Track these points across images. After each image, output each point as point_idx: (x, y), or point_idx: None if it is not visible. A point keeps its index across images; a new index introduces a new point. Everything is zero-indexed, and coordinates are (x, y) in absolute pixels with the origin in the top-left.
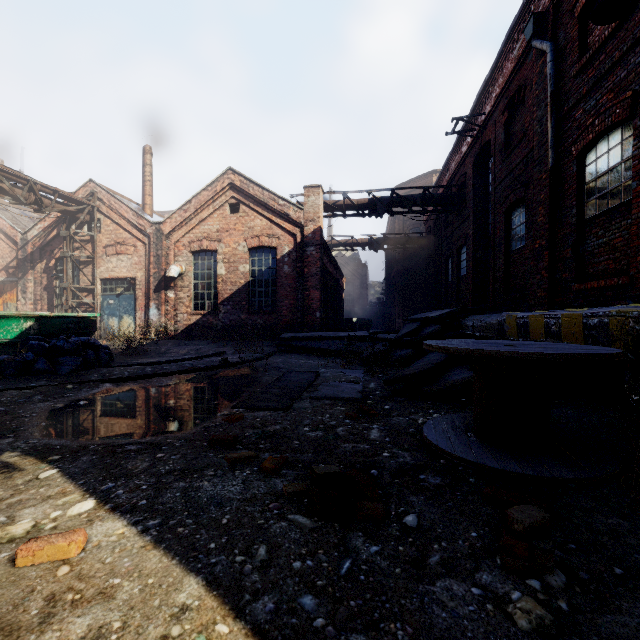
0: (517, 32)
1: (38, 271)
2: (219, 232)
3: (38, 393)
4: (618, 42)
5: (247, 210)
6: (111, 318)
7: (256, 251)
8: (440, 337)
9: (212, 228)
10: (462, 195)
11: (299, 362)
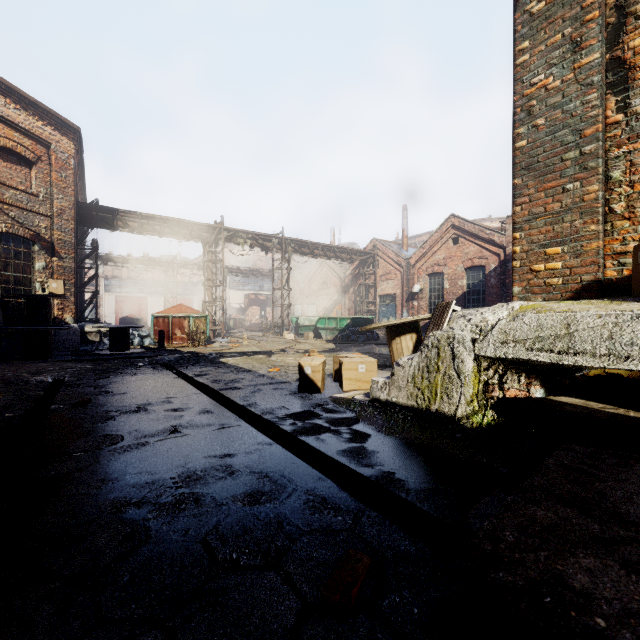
0: None
1: (350, 293)
2: (444, 259)
3: (353, 345)
4: None
5: (464, 241)
6: (383, 318)
7: (470, 270)
8: None
9: (440, 257)
10: None
11: None
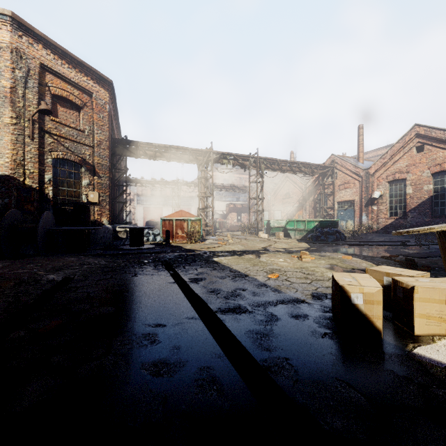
0: None
1: (310, 201)
2: (407, 167)
3: (325, 245)
4: None
5: (430, 148)
6: (341, 221)
7: (438, 174)
8: None
9: (402, 165)
10: None
11: None
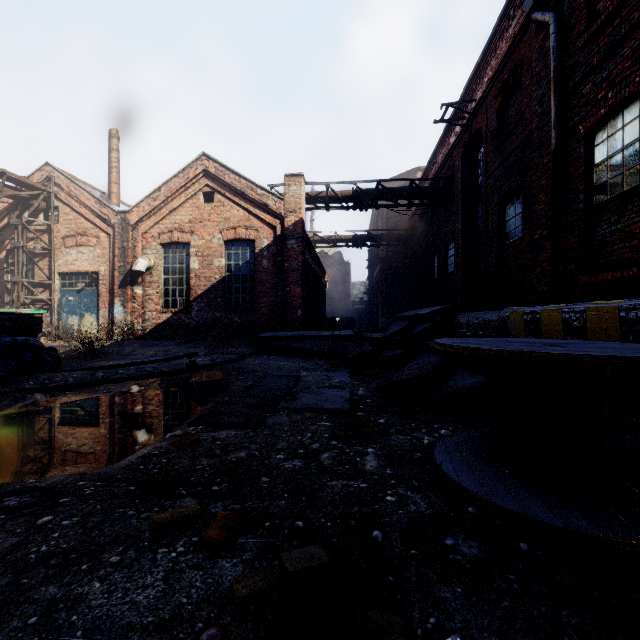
0: (513, 8)
1: None
2: (192, 223)
3: None
4: (637, 2)
5: (223, 199)
6: (71, 316)
7: (232, 244)
8: (431, 336)
9: (184, 218)
10: (450, 188)
11: (278, 364)
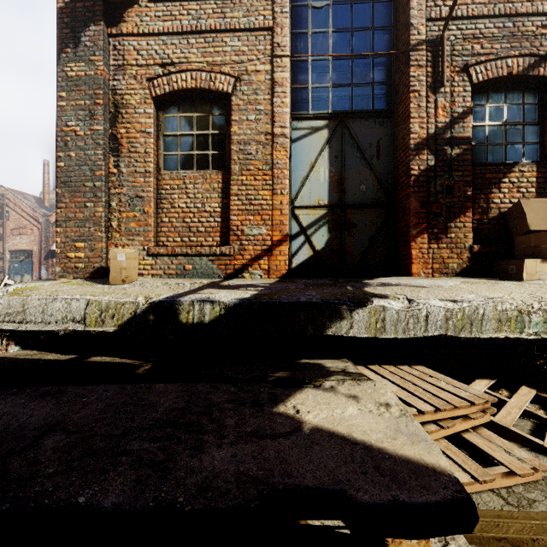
0: None
1: None
2: None
3: None
4: None
5: None
6: (16, 276)
7: None
8: None
9: None
10: None
11: None
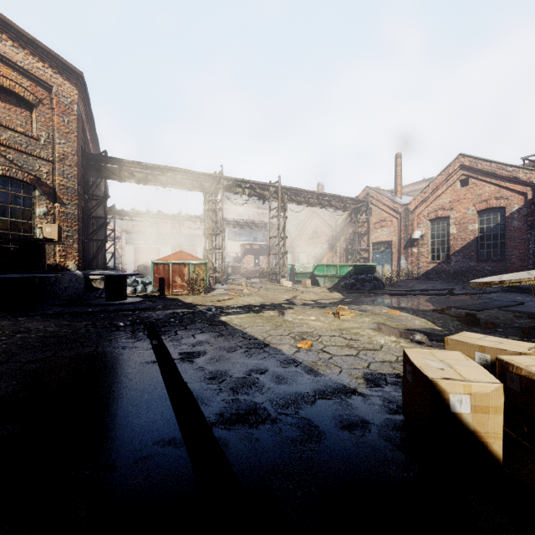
0: None
1: (341, 241)
2: (451, 203)
3: (362, 295)
4: None
5: (475, 182)
6: (377, 266)
7: (484, 212)
8: None
9: (445, 201)
10: None
11: (515, 298)
